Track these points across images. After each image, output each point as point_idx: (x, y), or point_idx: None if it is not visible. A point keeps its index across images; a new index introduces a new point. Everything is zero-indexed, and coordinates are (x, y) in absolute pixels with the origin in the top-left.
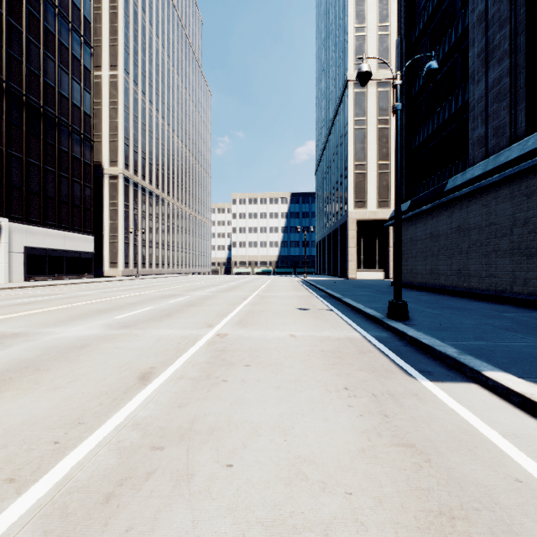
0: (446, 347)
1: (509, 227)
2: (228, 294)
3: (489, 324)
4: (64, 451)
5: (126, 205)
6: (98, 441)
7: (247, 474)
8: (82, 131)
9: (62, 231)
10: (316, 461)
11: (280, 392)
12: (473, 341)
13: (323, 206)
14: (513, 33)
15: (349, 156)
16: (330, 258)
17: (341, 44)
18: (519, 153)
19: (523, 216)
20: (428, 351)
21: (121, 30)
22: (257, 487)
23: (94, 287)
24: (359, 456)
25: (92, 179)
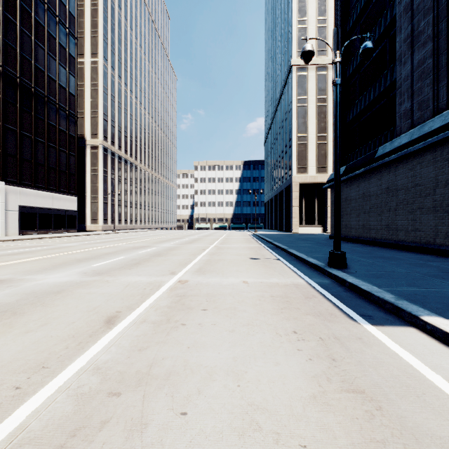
0: (384, 293)
1: (432, 188)
2: (190, 245)
3: (418, 272)
4: (23, 398)
5: (105, 171)
6: (58, 387)
7: (201, 423)
8: (68, 108)
9: (50, 192)
10: (269, 408)
11: (234, 335)
12: (407, 288)
13: (270, 172)
14: (435, 20)
15: (293, 129)
16: (276, 215)
17: (285, 34)
18: (442, 124)
19: (445, 178)
20: (367, 296)
21: (100, 24)
22: (210, 438)
23: (77, 240)
24: (311, 403)
25: (76, 149)
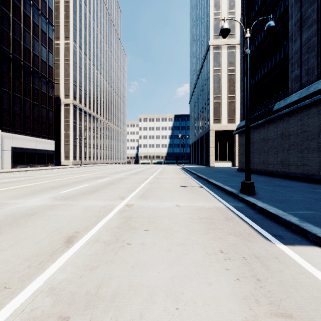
0: (289, 216)
1: (317, 133)
2: (136, 176)
3: (310, 197)
4: None
5: (74, 122)
6: (14, 309)
7: None
8: (47, 76)
9: (35, 137)
10: None
11: (171, 255)
12: (306, 211)
13: (194, 123)
14: (319, 8)
15: (210, 91)
16: (198, 154)
17: (205, 23)
18: None
19: None
20: (275, 218)
21: (71, 16)
22: None
23: (53, 172)
24: None
25: (53, 106)
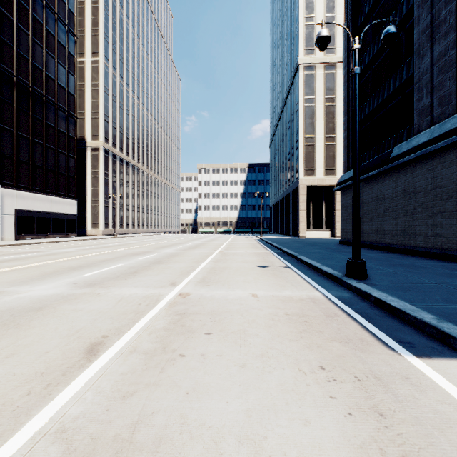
0: (420, 312)
1: (455, 190)
2: (193, 251)
3: (449, 283)
4: None
5: (106, 173)
6: None
7: None
8: (67, 108)
9: (49, 195)
10: None
11: (246, 373)
12: (444, 304)
13: (276, 175)
14: None
15: (300, 130)
16: (282, 219)
17: (292, 32)
18: None
19: None
20: (399, 315)
21: (101, 22)
22: None
23: (75, 245)
24: None
25: (76, 151)
